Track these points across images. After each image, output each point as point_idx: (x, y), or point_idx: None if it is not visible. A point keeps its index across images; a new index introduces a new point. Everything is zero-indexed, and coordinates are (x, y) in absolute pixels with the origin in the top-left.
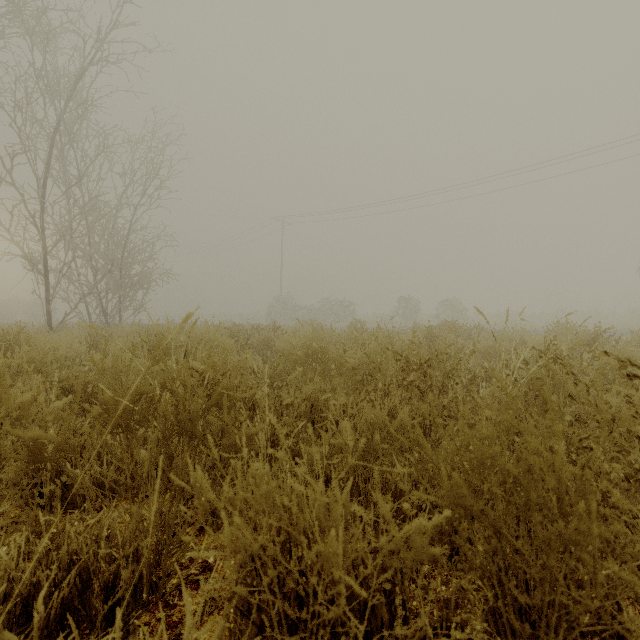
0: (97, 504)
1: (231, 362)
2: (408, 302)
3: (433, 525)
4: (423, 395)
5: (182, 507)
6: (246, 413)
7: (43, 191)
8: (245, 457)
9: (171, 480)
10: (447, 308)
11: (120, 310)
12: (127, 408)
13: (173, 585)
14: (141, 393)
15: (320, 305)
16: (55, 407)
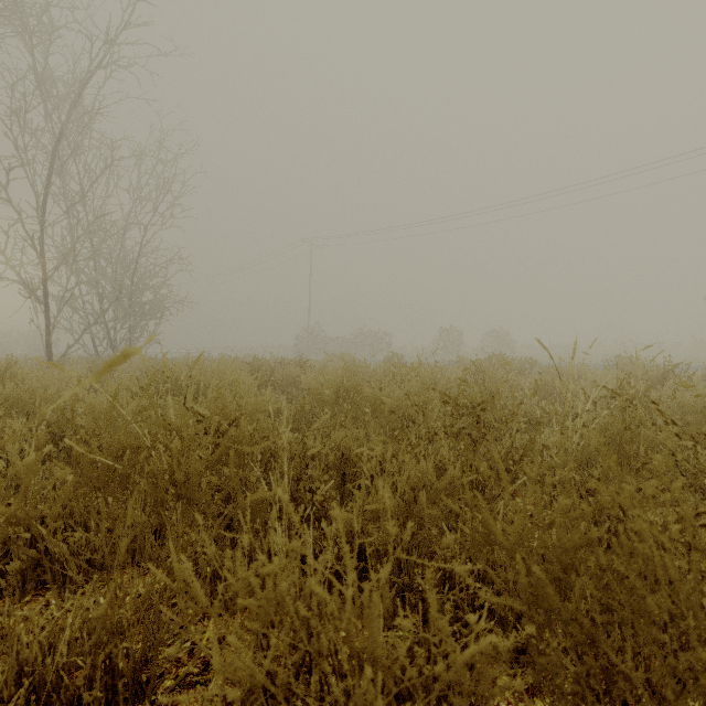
0: (70, 587)
1: (247, 404)
2: (450, 333)
3: (510, 647)
4: (476, 444)
5: (164, 609)
6: (260, 470)
7: (43, 209)
8: (246, 547)
9: (162, 558)
10: (493, 340)
11: (130, 342)
12: (106, 467)
13: (164, 692)
14: (125, 447)
15: (353, 336)
16: (31, 460)
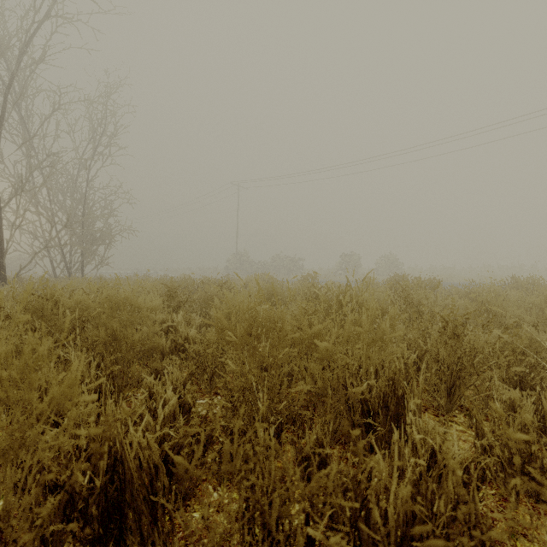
0: None
1: (43, 383)
2: (350, 257)
3: None
4: None
5: None
6: None
7: None
8: None
9: None
10: (385, 263)
11: (82, 264)
12: None
13: None
14: None
15: (272, 260)
16: None
